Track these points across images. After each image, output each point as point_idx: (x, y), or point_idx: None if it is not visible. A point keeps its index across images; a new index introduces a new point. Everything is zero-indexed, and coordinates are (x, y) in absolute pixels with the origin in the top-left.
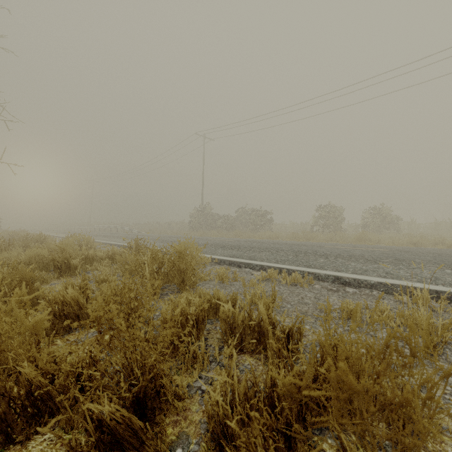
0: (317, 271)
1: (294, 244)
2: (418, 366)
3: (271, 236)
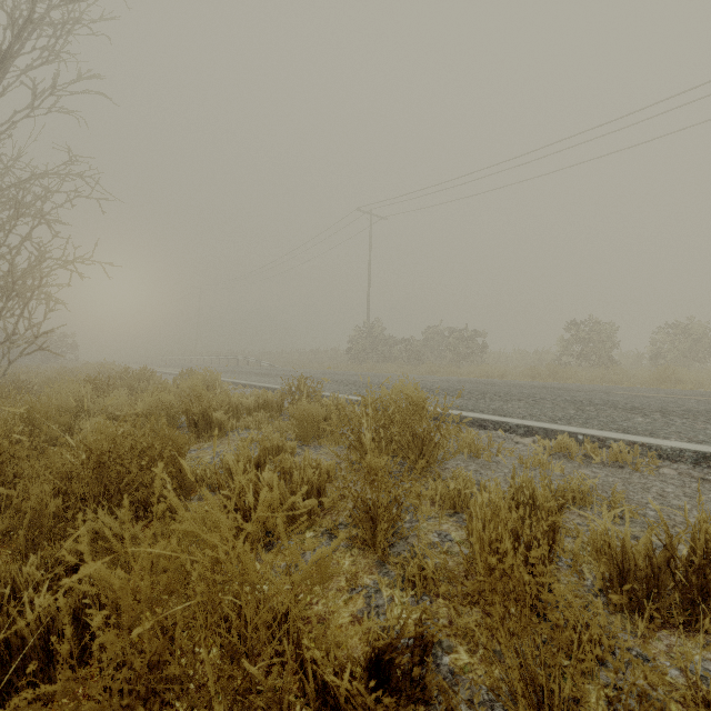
0: (651, 441)
1: (552, 387)
2: None
3: (490, 372)
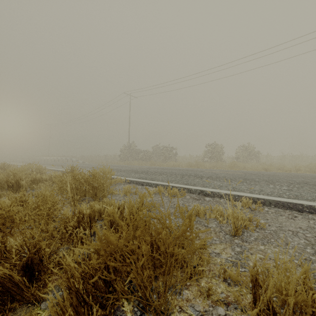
0: (190, 187)
1: (186, 169)
2: (222, 242)
3: (174, 164)
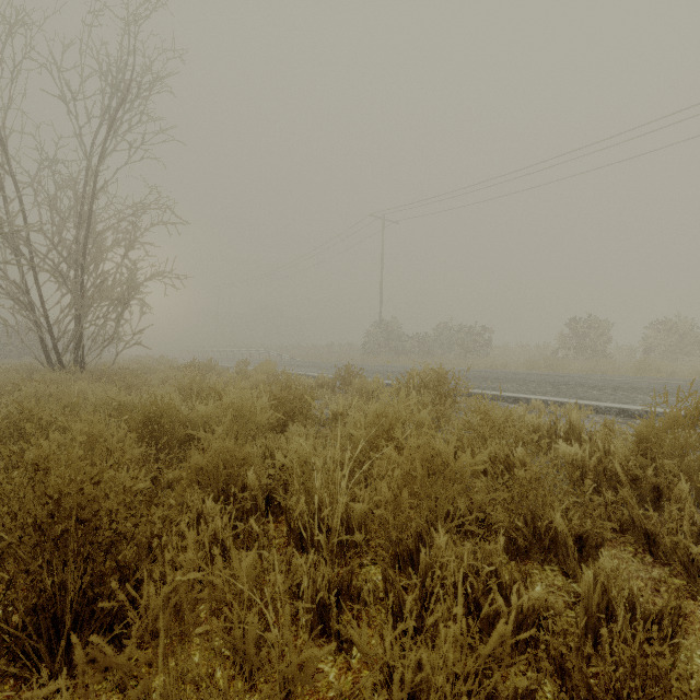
0: (594, 403)
1: (542, 374)
2: None
3: (494, 364)
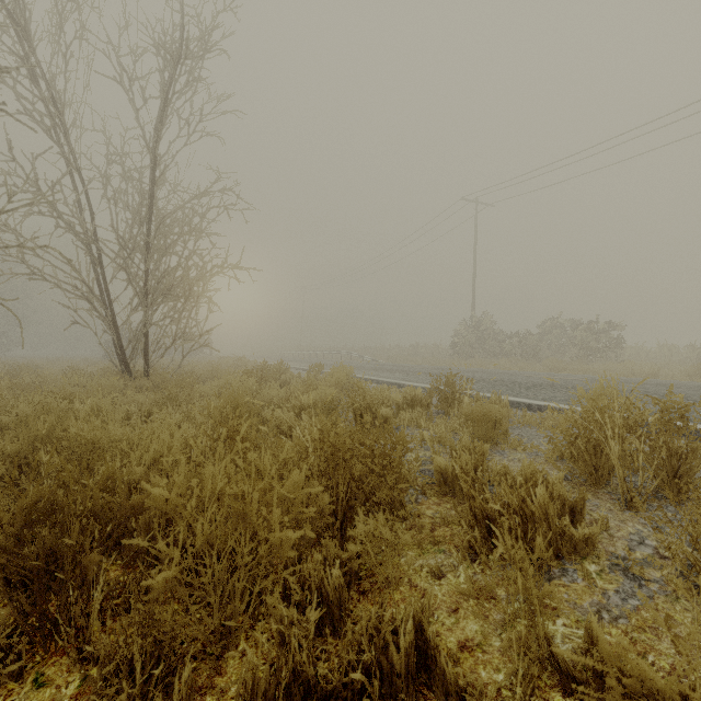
0: None
1: None
2: None
3: (637, 370)
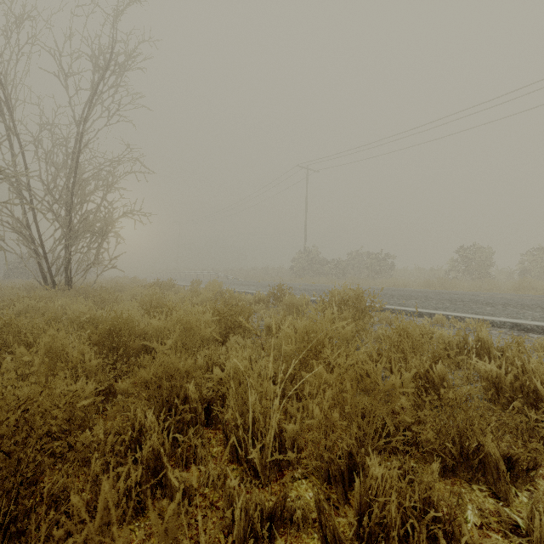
0: (489, 318)
1: (439, 292)
2: None
3: (397, 284)
